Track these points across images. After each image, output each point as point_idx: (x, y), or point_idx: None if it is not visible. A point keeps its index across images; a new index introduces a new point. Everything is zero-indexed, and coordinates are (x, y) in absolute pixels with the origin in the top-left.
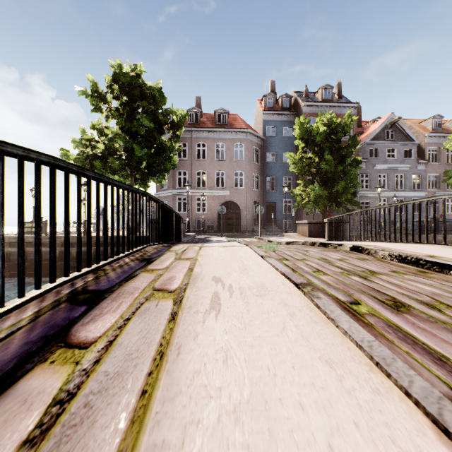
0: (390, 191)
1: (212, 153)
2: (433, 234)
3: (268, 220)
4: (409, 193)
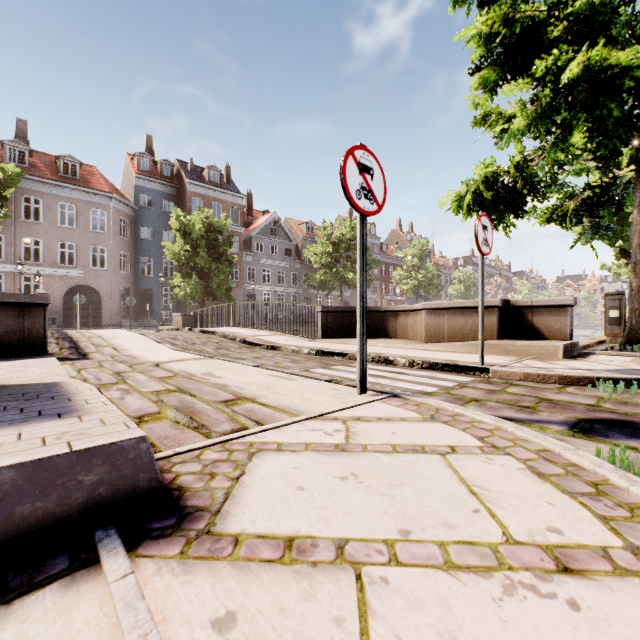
0: (274, 285)
1: (54, 216)
2: (236, 322)
3: (142, 312)
4: (289, 289)
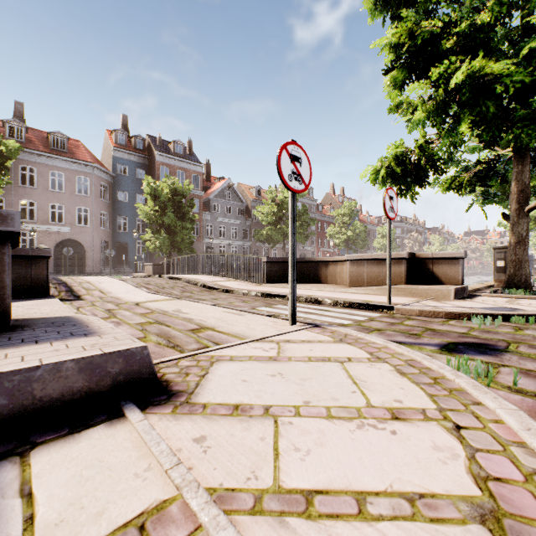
0: (228, 239)
1: (46, 182)
2: (198, 270)
3: (119, 261)
4: (241, 242)
